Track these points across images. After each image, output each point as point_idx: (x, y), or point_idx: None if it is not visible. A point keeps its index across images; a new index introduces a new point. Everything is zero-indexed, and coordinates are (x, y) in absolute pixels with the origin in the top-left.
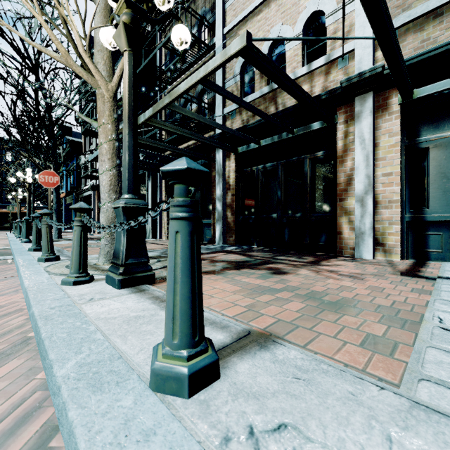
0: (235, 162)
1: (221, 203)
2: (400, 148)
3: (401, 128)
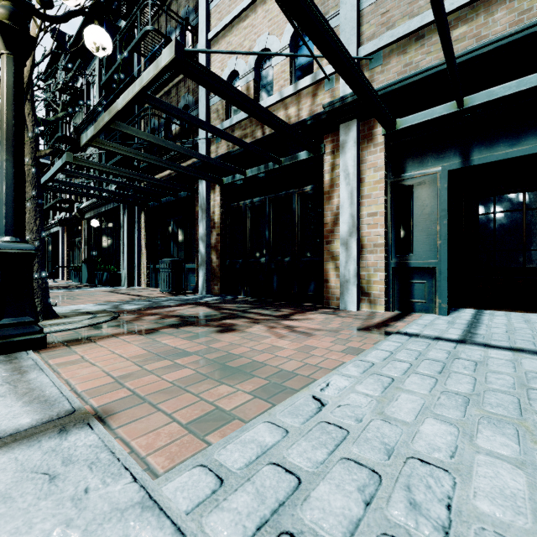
0: (221, 195)
1: (205, 244)
2: (385, 185)
3: (386, 162)
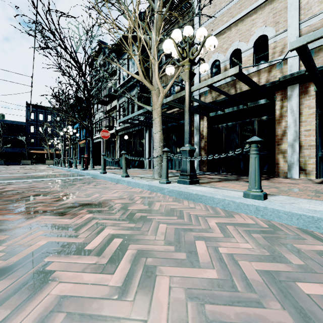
0: (207, 122)
1: (198, 147)
2: (315, 116)
3: (316, 104)
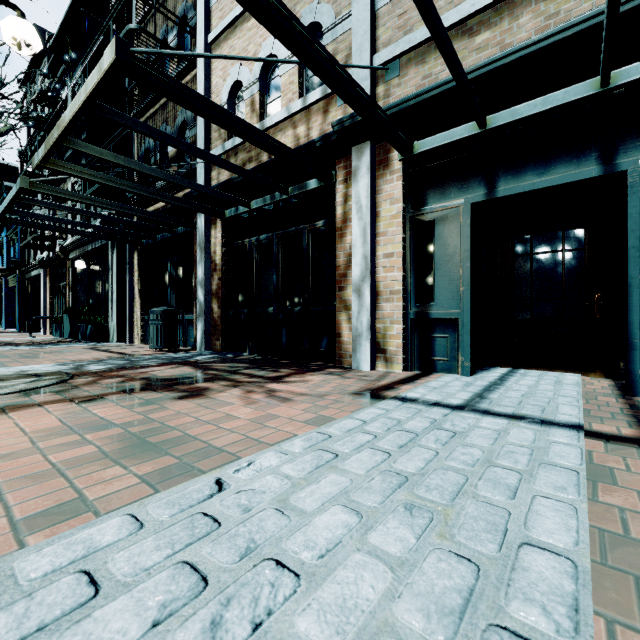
0: (224, 231)
1: (204, 291)
2: (402, 220)
3: (404, 193)
